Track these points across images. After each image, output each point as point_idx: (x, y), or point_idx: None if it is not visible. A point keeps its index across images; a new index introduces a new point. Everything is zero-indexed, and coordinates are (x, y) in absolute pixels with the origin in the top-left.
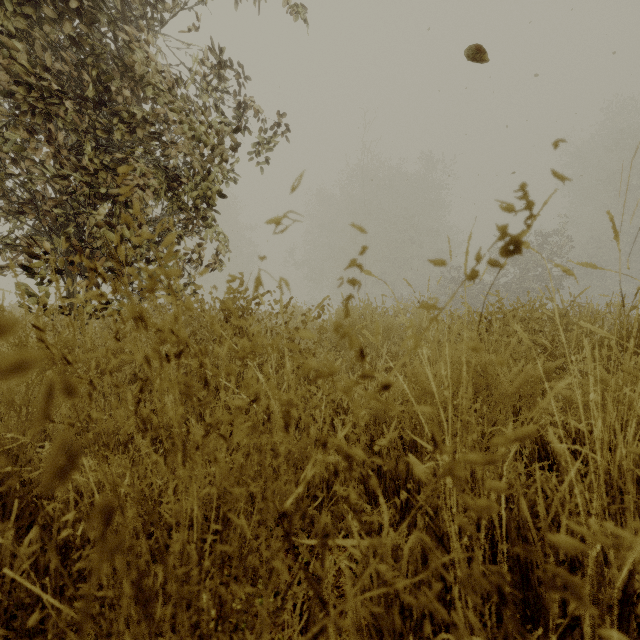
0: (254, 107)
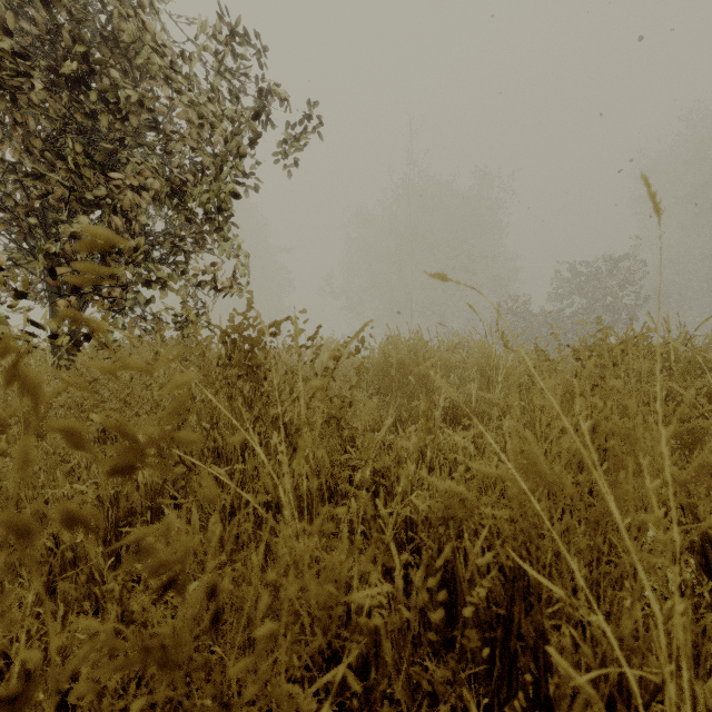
0: (279, 95)
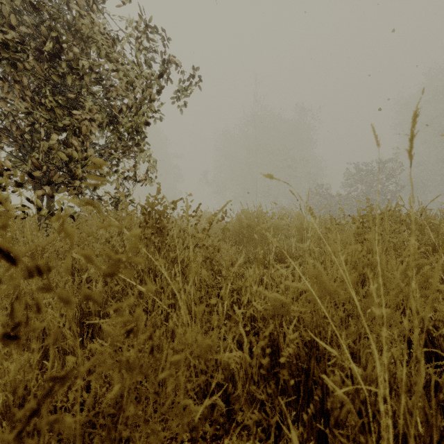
0: (174, 62)
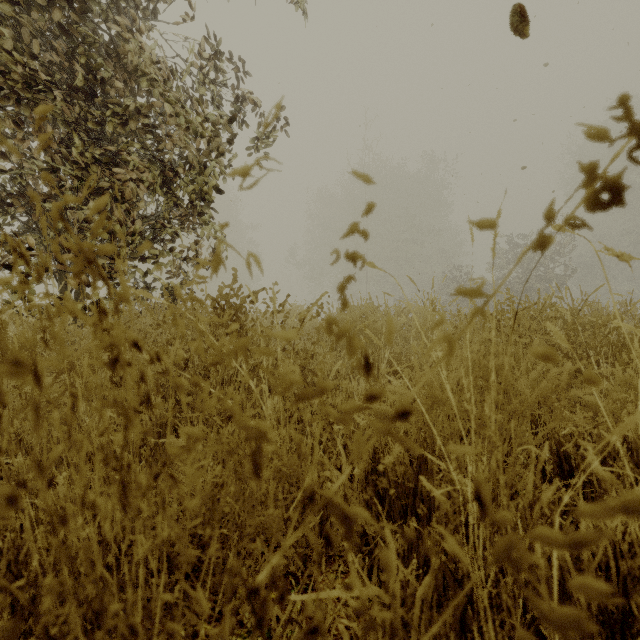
0: (252, 100)
